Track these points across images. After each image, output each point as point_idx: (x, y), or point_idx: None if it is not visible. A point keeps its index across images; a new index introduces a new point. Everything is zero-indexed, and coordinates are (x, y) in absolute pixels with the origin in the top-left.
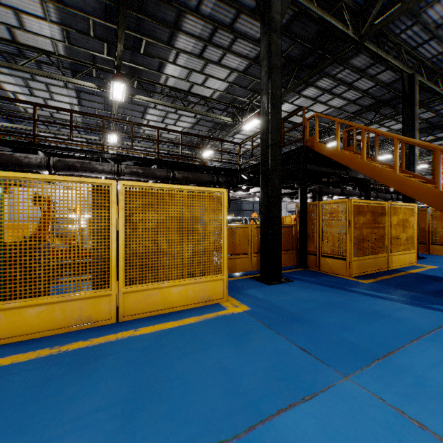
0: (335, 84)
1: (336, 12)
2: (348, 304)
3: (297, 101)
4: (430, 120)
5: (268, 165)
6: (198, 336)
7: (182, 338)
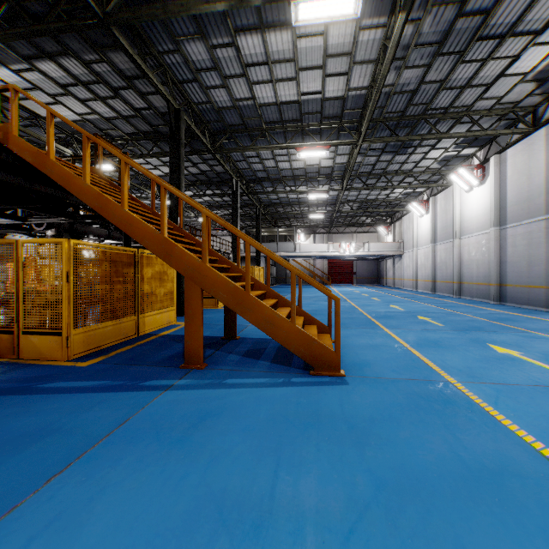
0: (93, 79)
1: None
2: None
3: (31, 75)
4: (208, 173)
5: None
6: None
7: None
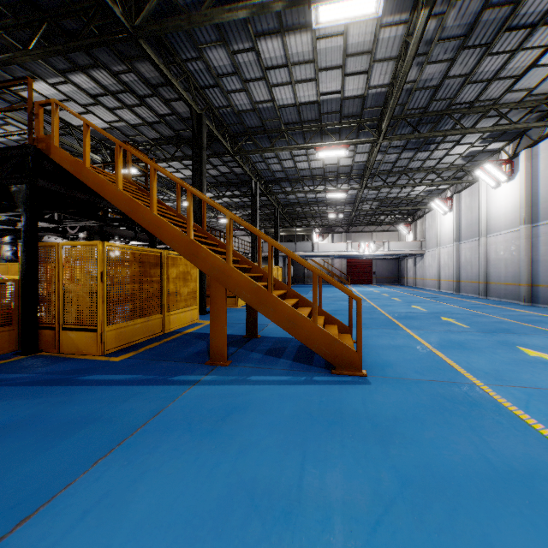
0: (121, 88)
1: None
2: (46, 415)
3: (65, 87)
4: (228, 175)
5: None
6: None
7: None
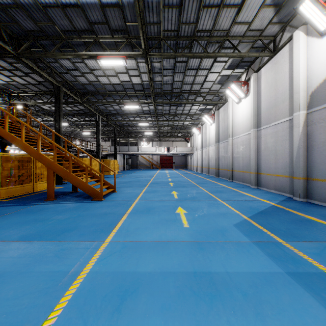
0: (14, 68)
1: None
2: None
3: None
4: (84, 110)
5: None
6: None
7: None
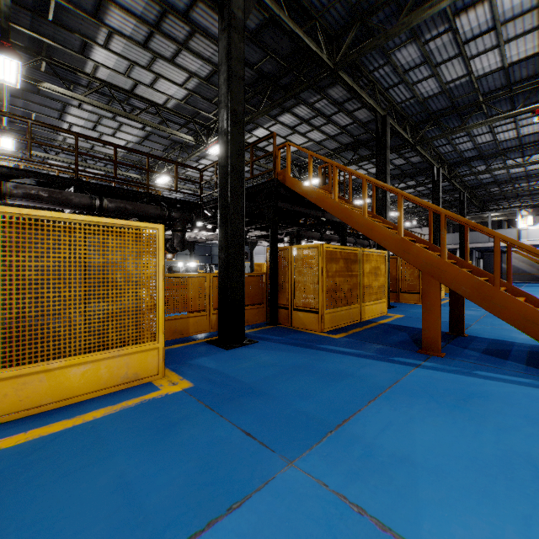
0: (313, 115)
1: (310, 30)
2: (313, 365)
3: (274, 127)
4: (402, 167)
5: (227, 198)
6: (100, 437)
7: (71, 446)
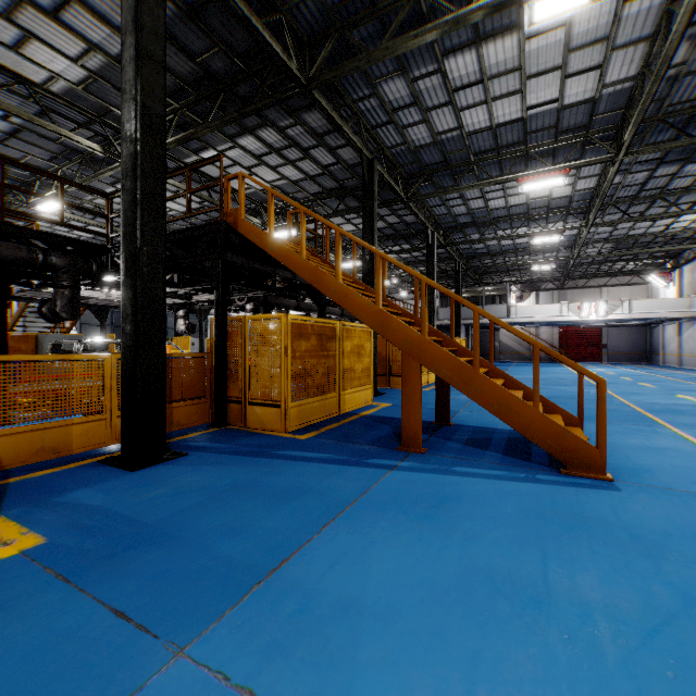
0: (286, 144)
1: (275, 27)
2: (261, 481)
3: (232, 152)
4: (396, 226)
5: (135, 240)
6: None
7: None
